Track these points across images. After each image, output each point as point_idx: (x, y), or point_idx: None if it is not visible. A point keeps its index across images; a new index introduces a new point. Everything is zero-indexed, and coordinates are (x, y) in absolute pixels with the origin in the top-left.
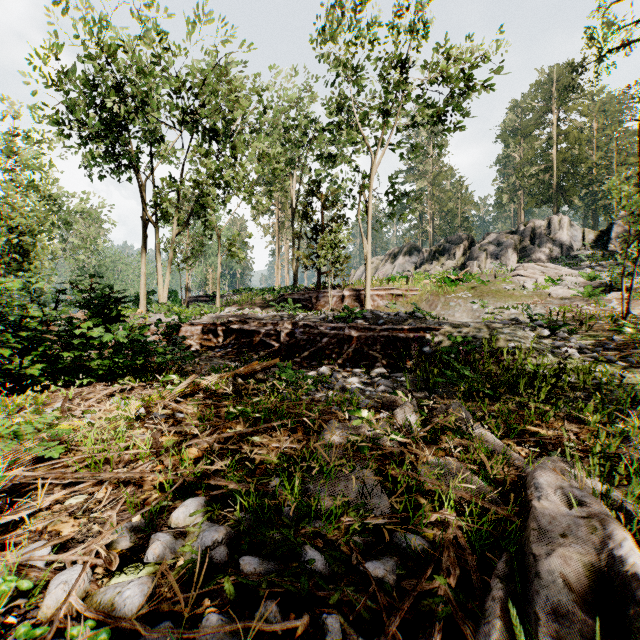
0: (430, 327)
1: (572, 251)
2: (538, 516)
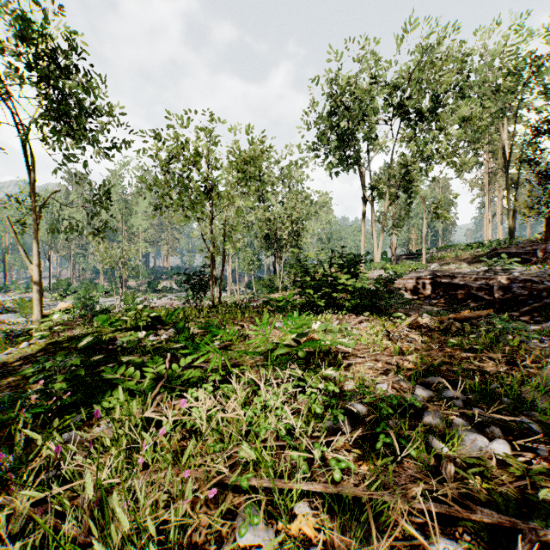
0: None
1: None
2: None
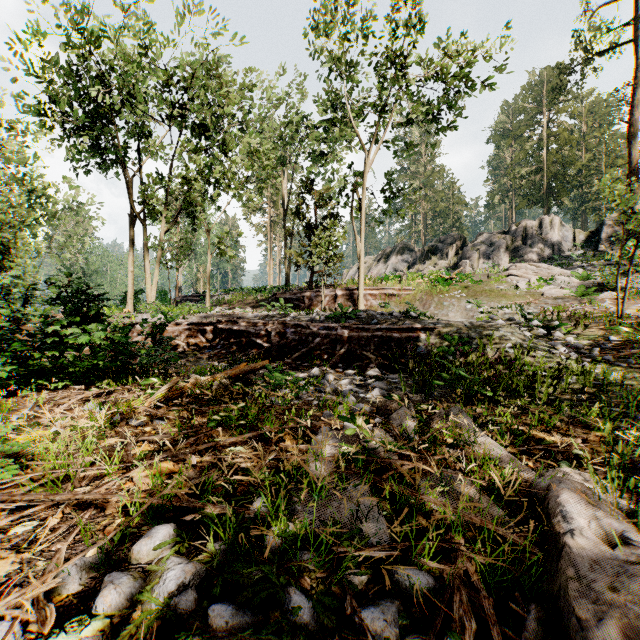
0: (425, 327)
1: (563, 251)
2: (575, 559)
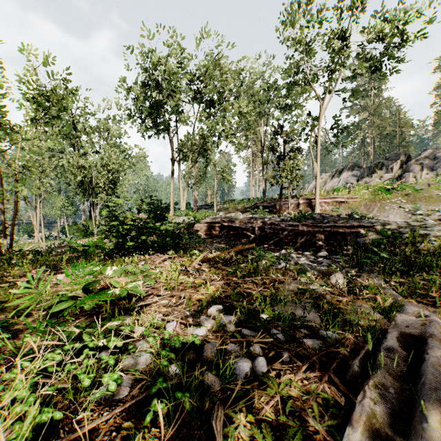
0: (364, 225)
1: None
2: (396, 319)
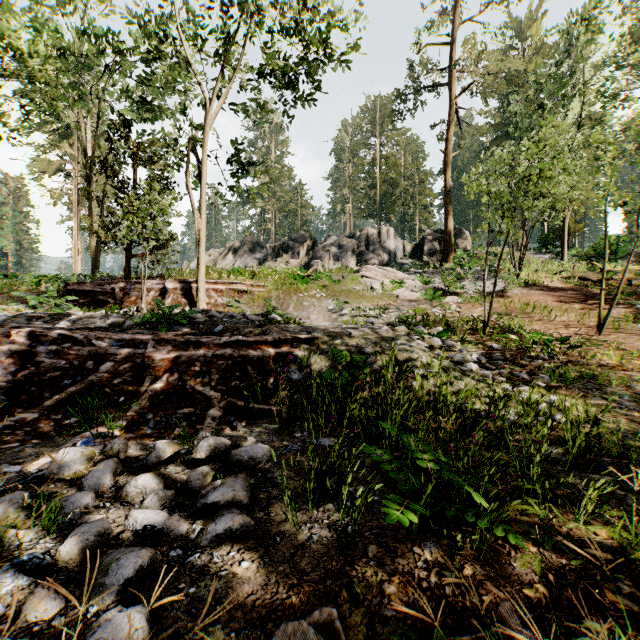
0: (298, 337)
1: (397, 259)
2: None
